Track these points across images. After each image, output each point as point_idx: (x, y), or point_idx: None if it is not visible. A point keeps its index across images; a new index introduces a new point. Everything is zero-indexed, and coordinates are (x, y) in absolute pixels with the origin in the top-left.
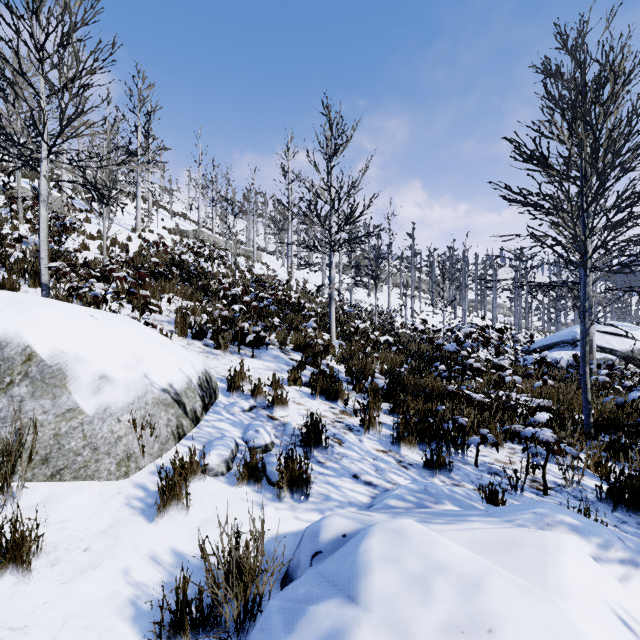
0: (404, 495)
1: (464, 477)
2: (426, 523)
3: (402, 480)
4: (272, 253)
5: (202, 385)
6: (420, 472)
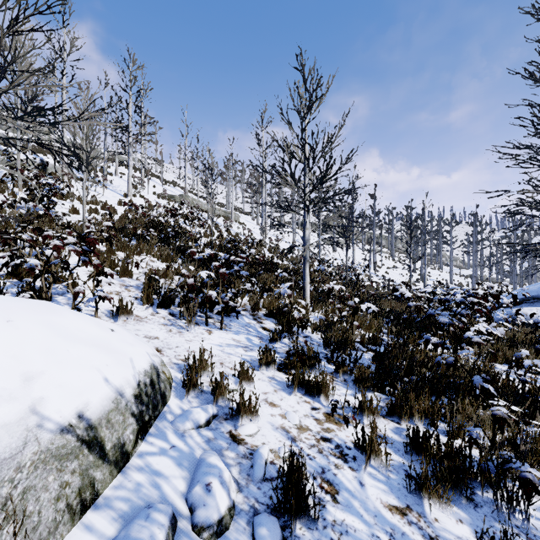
0: None
1: None
2: None
3: None
4: (249, 214)
5: (142, 394)
6: None
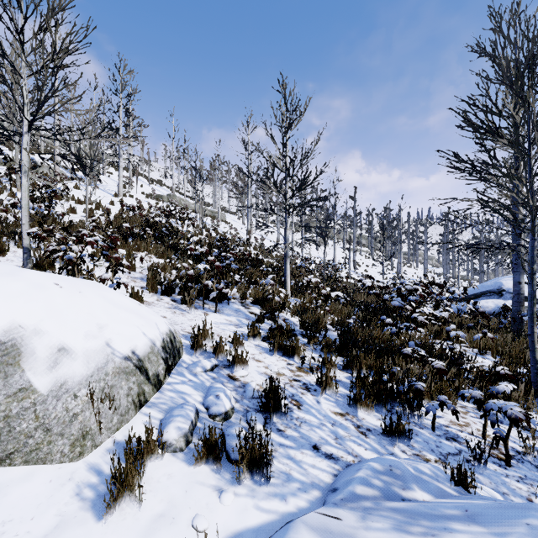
0: (369, 478)
1: (423, 445)
2: (403, 533)
3: (362, 451)
4: (234, 213)
5: (166, 347)
6: (379, 440)
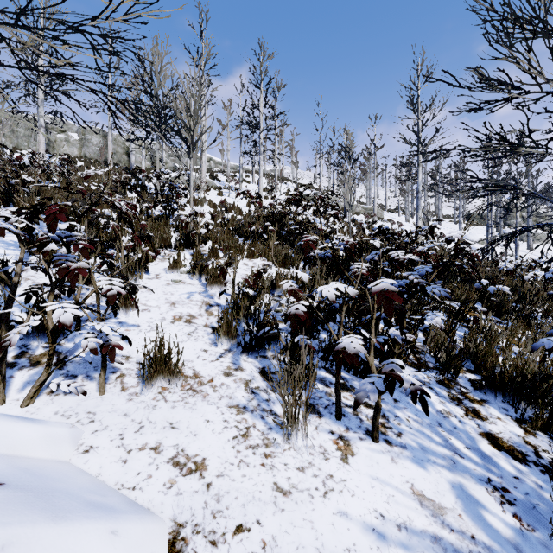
0: None
1: None
2: None
3: None
4: (393, 211)
5: None
6: None
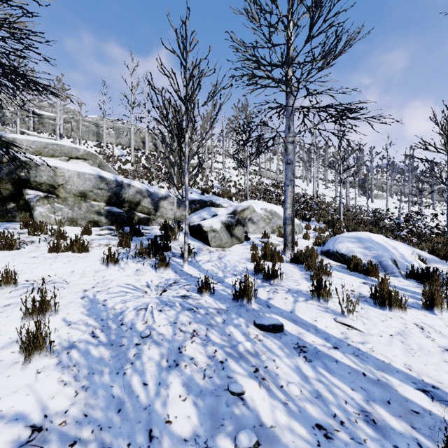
0: None
1: None
2: None
3: None
4: (299, 178)
5: (300, 225)
6: None
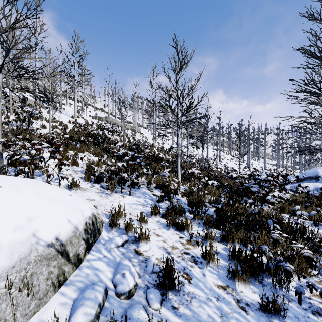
0: None
1: (295, 321)
2: None
3: None
4: (146, 128)
5: (87, 229)
6: (258, 316)
